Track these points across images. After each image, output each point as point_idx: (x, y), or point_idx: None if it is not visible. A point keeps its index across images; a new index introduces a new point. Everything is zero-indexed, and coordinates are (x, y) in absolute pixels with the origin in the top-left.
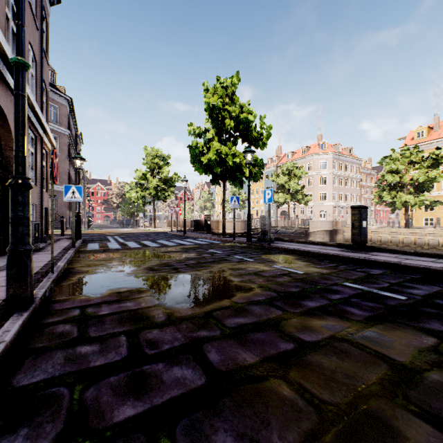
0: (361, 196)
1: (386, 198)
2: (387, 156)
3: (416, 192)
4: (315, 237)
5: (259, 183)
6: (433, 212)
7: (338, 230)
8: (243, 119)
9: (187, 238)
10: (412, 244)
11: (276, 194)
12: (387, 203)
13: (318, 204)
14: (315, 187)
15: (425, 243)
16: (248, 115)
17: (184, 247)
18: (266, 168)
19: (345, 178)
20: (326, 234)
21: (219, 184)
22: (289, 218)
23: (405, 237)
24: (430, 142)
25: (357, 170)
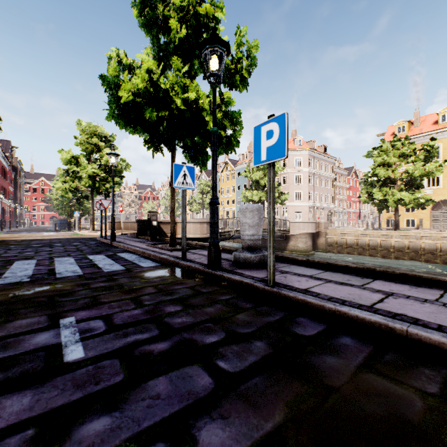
0: (335, 196)
1: (377, 195)
2: (376, 147)
3: (406, 189)
4: (297, 241)
5: (231, 181)
6: (415, 212)
7: (320, 232)
8: (206, 23)
9: (103, 251)
10: (405, 249)
11: (250, 191)
12: (374, 202)
13: (293, 204)
14: (291, 186)
15: (421, 247)
16: (213, 10)
17: (9, 297)
18: (237, 165)
19: (320, 177)
20: (309, 238)
21: (162, 151)
22: (264, 219)
23: (398, 240)
24: (412, 138)
25: (331, 169)
